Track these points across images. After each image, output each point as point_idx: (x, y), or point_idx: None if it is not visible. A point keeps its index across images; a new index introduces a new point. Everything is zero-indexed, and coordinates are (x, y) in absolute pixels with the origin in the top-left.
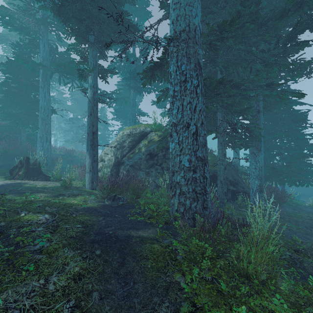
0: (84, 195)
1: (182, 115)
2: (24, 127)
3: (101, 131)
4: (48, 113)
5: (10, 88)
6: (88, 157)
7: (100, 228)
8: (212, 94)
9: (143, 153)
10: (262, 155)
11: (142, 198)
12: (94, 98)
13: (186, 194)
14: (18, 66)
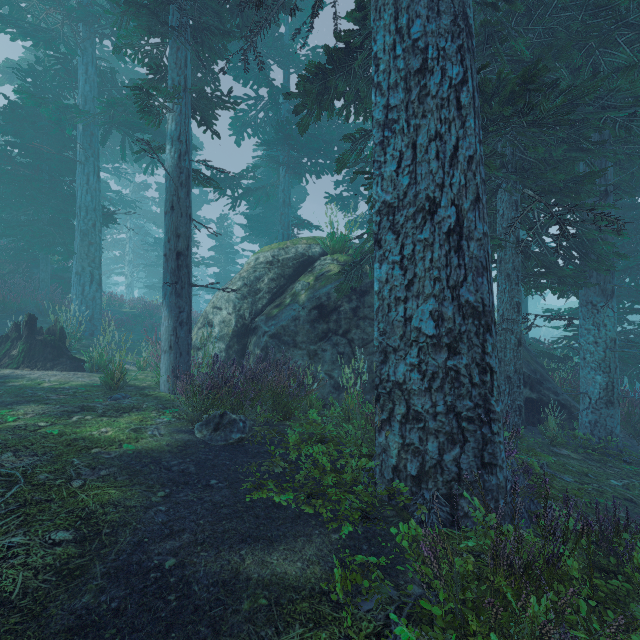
0: (146, 412)
1: (412, 176)
2: (43, 251)
3: (220, 266)
4: (95, 220)
5: (13, 165)
6: (167, 314)
7: (140, 540)
8: (505, 111)
9: (303, 306)
10: (615, 308)
11: (297, 419)
12: (181, 168)
13: (427, 422)
14: (32, 117)
